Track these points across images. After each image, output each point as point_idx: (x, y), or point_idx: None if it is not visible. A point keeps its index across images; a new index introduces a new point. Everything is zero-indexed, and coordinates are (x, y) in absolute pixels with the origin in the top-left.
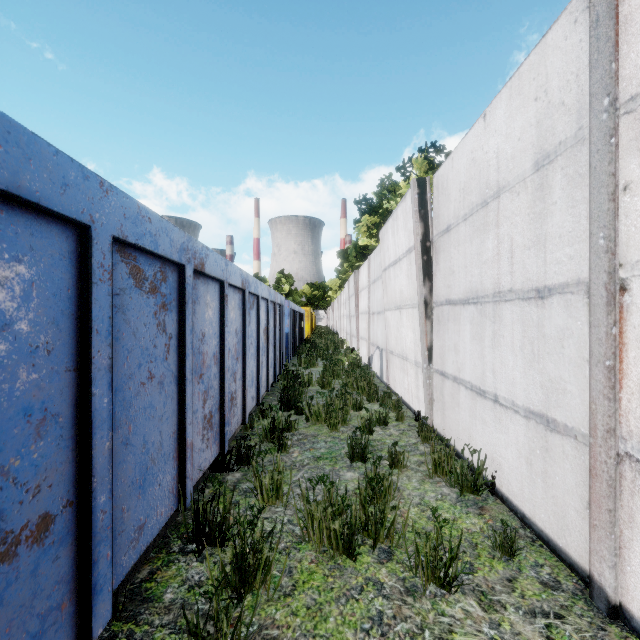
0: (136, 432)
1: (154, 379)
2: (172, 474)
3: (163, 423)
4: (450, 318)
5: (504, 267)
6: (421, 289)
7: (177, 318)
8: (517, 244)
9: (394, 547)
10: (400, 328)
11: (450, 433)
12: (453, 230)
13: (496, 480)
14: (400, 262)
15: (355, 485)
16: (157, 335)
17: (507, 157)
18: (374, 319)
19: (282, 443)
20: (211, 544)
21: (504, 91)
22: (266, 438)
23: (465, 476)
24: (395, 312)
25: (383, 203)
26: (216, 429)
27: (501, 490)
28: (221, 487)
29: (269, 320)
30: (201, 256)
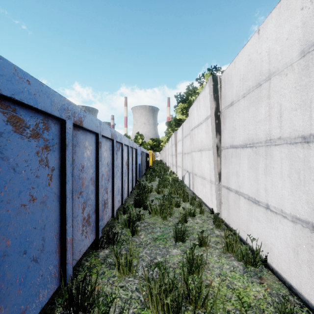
0: (16, 243)
1: (36, 200)
2: (54, 264)
3: (45, 230)
4: (233, 156)
5: (274, 123)
6: (214, 139)
7: (59, 156)
8: (285, 108)
9: (207, 313)
10: (201, 161)
11: (233, 223)
12: (235, 104)
13: (268, 258)
14: (201, 125)
15: (178, 259)
16: (39, 168)
17: (277, 53)
18: (185, 156)
19: (134, 229)
20: (82, 311)
21: (274, 11)
22: (125, 225)
23: (247, 254)
24: (198, 152)
25: (189, 98)
26: (93, 224)
27: (272, 265)
28: (95, 261)
29: (129, 157)
30: (80, 116)
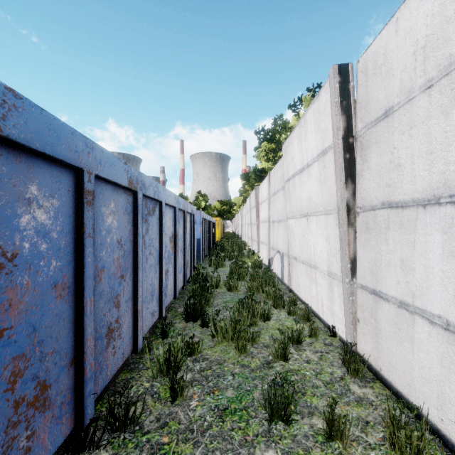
0: None
1: None
2: None
3: None
4: (392, 225)
5: None
6: (343, 192)
7: None
8: None
9: None
10: (307, 235)
11: (392, 371)
12: (399, 111)
13: None
14: (309, 168)
15: None
16: None
17: None
18: (274, 227)
19: (177, 386)
20: None
21: None
22: (161, 371)
23: None
24: (300, 220)
25: (276, 137)
26: (63, 398)
27: None
28: None
29: (177, 227)
30: None
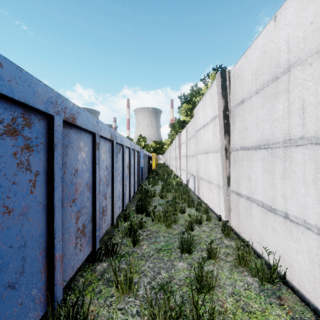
0: None
1: (13, 212)
2: (39, 286)
3: (27, 248)
4: (244, 158)
5: (295, 121)
6: (223, 140)
7: (46, 158)
8: (309, 102)
9: None
10: (207, 164)
11: (244, 232)
12: (246, 101)
13: (287, 274)
14: (207, 125)
15: (185, 274)
16: (18, 173)
17: (298, 40)
18: (190, 159)
19: (136, 239)
20: None
21: None
22: (126, 234)
23: (263, 269)
24: (204, 155)
25: (193, 99)
26: (89, 235)
27: (292, 283)
28: (91, 276)
29: (130, 160)
30: (72, 112)
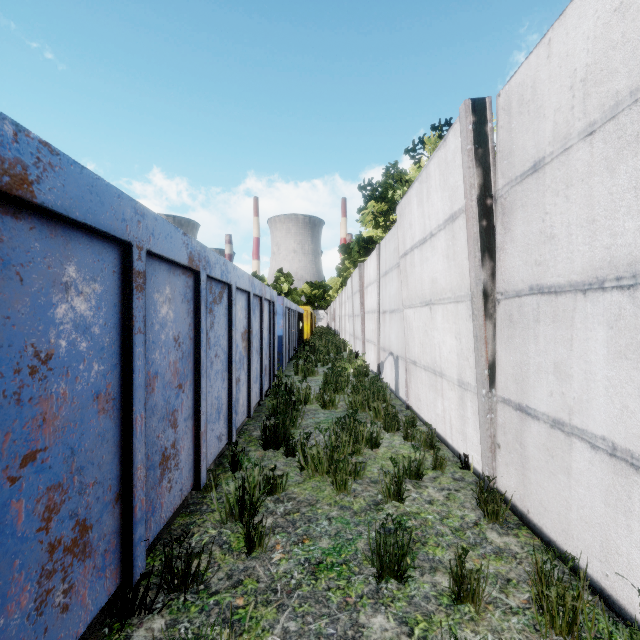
0: None
1: None
2: None
3: None
4: (543, 317)
5: None
6: (478, 272)
7: None
8: None
9: None
10: (430, 331)
11: (543, 513)
12: (551, 164)
13: None
14: (432, 239)
15: None
16: None
17: None
18: (385, 319)
19: (255, 533)
20: None
21: None
22: (232, 514)
23: None
24: (421, 309)
25: (388, 193)
26: (107, 545)
27: None
28: None
29: (251, 320)
30: (11, 154)
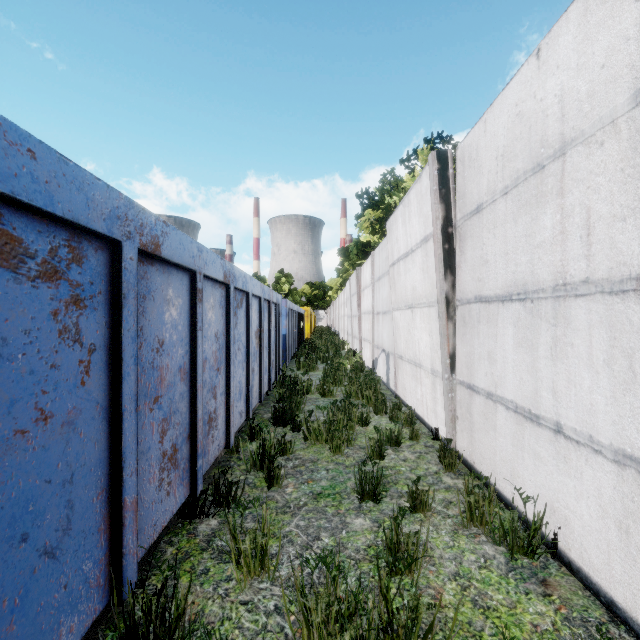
0: (1, 519)
1: (52, 419)
2: (96, 557)
3: (75, 485)
4: (482, 319)
5: (574, 249)
6: (442, 284)
7: (108, 320)
8: (599, 215)
9: None
10: (412, 330)
11: (482, 461)
12: (486, 209)
13: (559, 539)
14: (413, 254)
15: (367, 540)
16: (60, 348)
17: (579, 97)
18: (379, 319)
19: (273, 475)
20: None
21: (574, 7)
22: (254, 466)
23: (515, 531)
24: (406, 312)
25: (385, 199)
26: (184, 465)
27: (568, 555)
28: (189, 544)
29: (262, 321)
30: (154, 233)
